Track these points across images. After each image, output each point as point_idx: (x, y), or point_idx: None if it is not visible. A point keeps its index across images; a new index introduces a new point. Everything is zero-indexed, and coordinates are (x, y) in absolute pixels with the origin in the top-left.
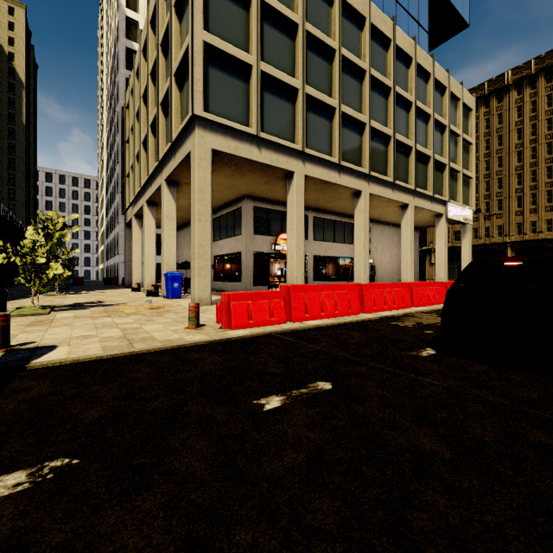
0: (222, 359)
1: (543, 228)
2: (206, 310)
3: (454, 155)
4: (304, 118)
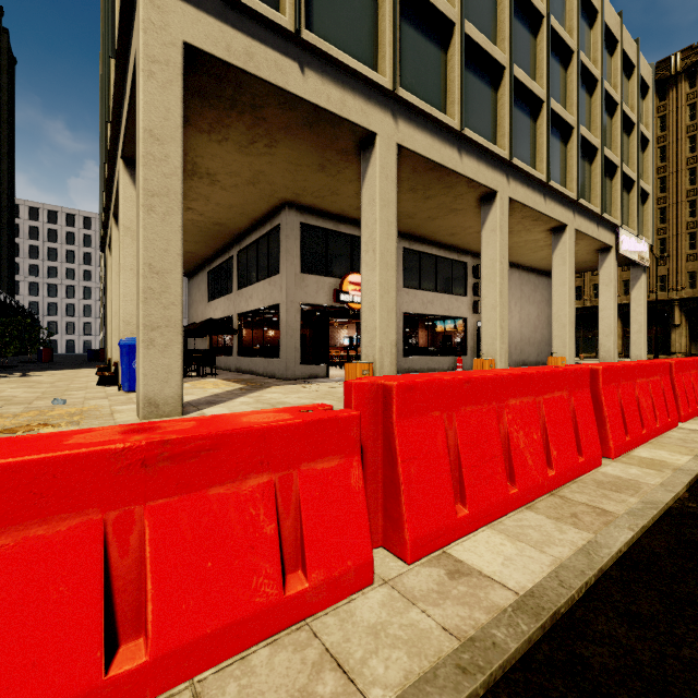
0: None
1: None
2: None
3: (625, 154)
4: (396, 26)
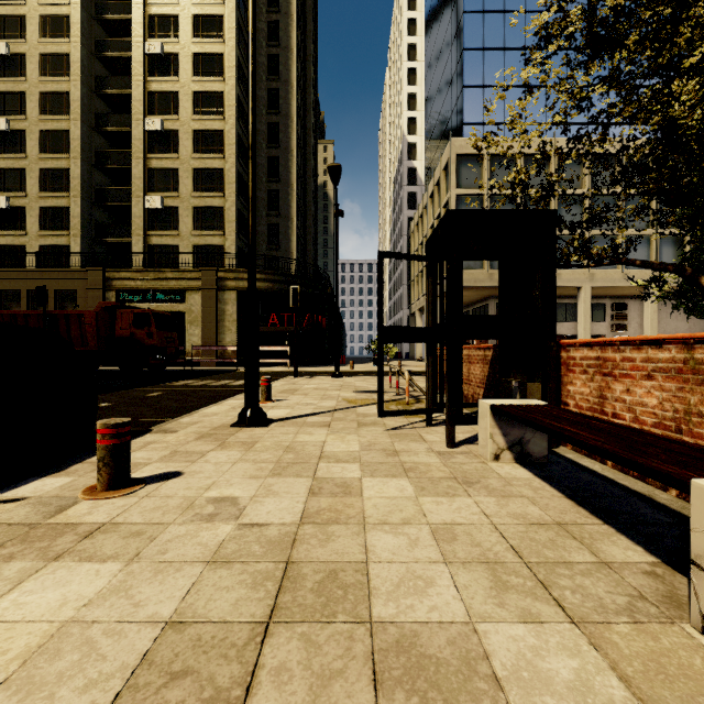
0: None
1: None
2: None
3: None
4: None
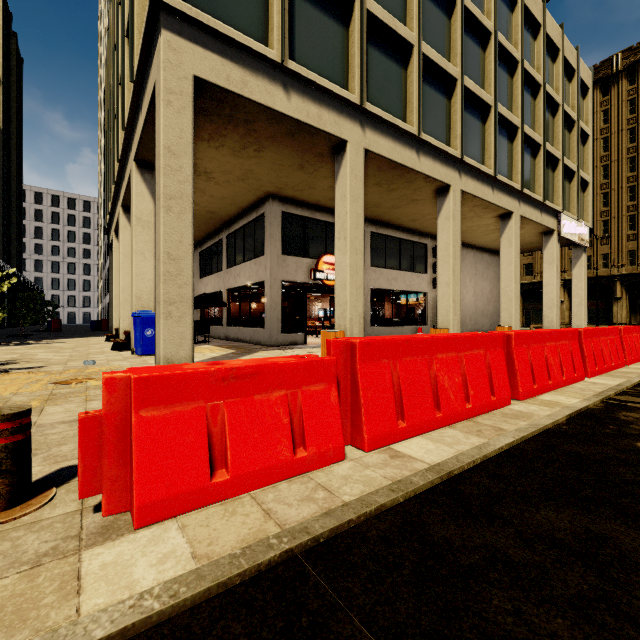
0: None
1: None
2: None
3: (566, 148)
4: (364, 51)
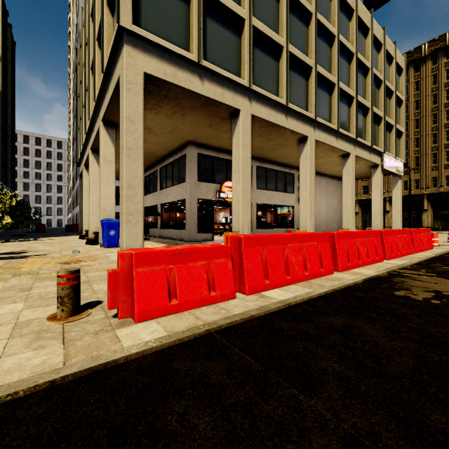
0: None
1: None
2: None
3: (387, 110)
4: (251, 52)
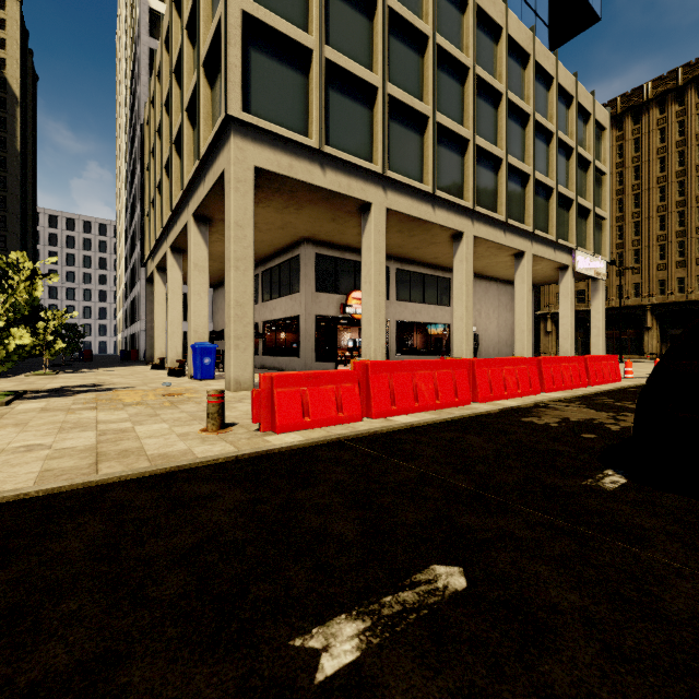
0: (248, 499)
1: (694, 286)
2: (245, 398)
3: (582, 187)
4: (386, 129)
